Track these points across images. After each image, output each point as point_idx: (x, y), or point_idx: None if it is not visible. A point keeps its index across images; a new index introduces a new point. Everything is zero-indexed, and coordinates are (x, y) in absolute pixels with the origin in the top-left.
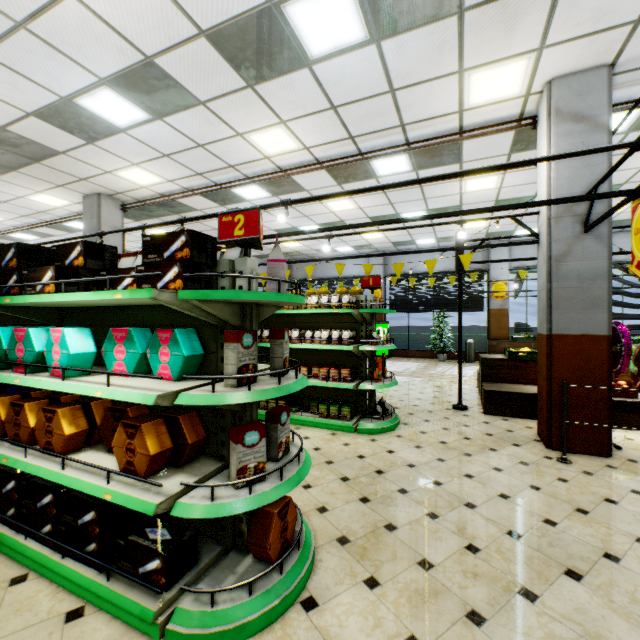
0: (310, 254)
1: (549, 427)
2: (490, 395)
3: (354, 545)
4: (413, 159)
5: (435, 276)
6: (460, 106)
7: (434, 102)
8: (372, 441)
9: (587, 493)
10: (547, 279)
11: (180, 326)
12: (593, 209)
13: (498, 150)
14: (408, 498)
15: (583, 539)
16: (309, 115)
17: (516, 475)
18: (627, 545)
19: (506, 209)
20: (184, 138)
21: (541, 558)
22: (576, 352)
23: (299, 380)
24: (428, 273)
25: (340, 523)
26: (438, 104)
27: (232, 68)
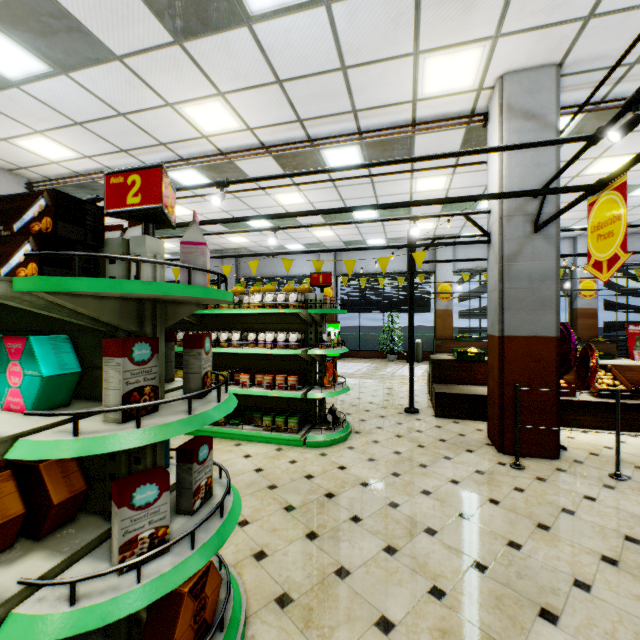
0: (259, 251)
1: (501, 431)
2: (441, 397)
3: (297, 606)
4: (365, 151)
5: (385, 277)
6: (414, 95)
7: (388, 87)
8: (322, 456)
9: (545, 504)
10: (499, 279)
11: (53, 331)
12: (543, 209)
13: (449, 148)
14: (362, 528)
15: (550, 564)
16: (251, 88)
17: (474, 487)
18: (594, 567)
19: (466, 200)
20: (99, 103)
21: (512, 596)
22: (527, 354)
23: (222, 404)
24: (378, 273)
25: (281, 574)
26: (392, 90)
27: (153, 14)
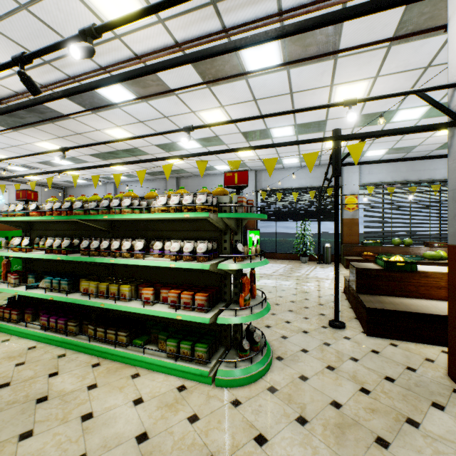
0: (194, 172)
1: None
2: (373, 313)
3: None
4: (286, 49)
5: (298, 191)
6: None
7: None
8: (234, 406)
9: None
10: None
11: None
12: None
13: (379, 38)
14: None
15: None
16: None
17: None
18: None
19: None
20: None
21: None
22: None
23: None
24: (292, 188)
25: None
26: None
27: None
